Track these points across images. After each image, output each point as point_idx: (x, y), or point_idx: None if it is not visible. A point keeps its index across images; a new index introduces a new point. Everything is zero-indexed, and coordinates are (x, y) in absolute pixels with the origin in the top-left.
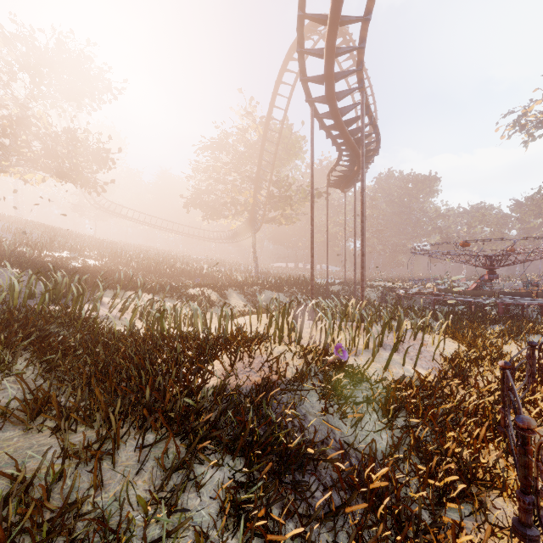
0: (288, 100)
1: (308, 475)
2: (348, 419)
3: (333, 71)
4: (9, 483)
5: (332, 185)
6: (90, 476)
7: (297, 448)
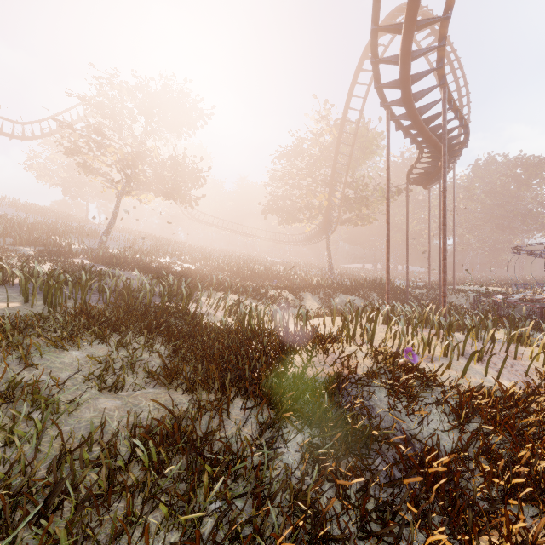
0: (364, 100)
1: (373, 453)
2: (415, 417)
3: (408, 75)
4: (169, 417)
5: (412, 183)
6: (215, 421)
7: (363, 428)
